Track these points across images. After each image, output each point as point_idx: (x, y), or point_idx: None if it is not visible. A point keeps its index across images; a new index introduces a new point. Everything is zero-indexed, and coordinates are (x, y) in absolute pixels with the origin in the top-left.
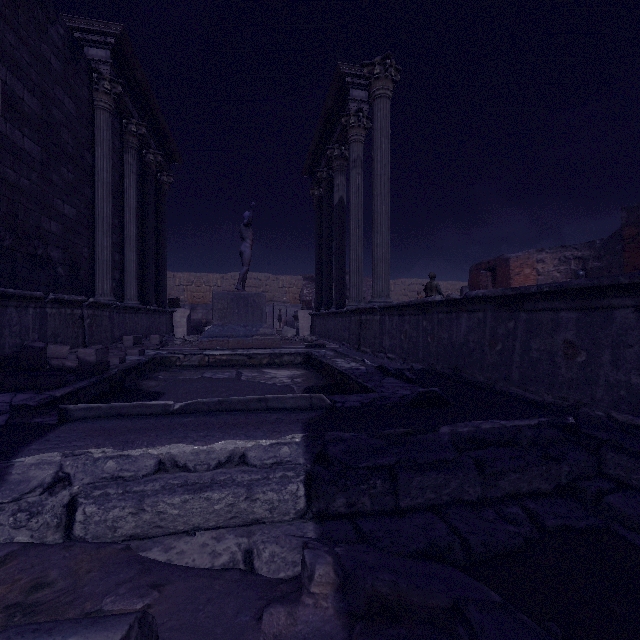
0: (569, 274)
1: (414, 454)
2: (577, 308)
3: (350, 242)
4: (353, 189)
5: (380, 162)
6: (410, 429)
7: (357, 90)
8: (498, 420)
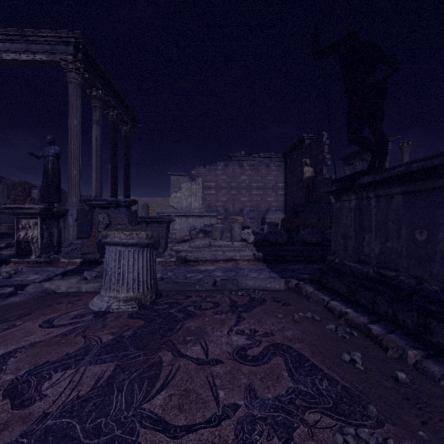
0: None
1: None
2: None
3: None
4: None
5: None
6: None
7: None
8: None
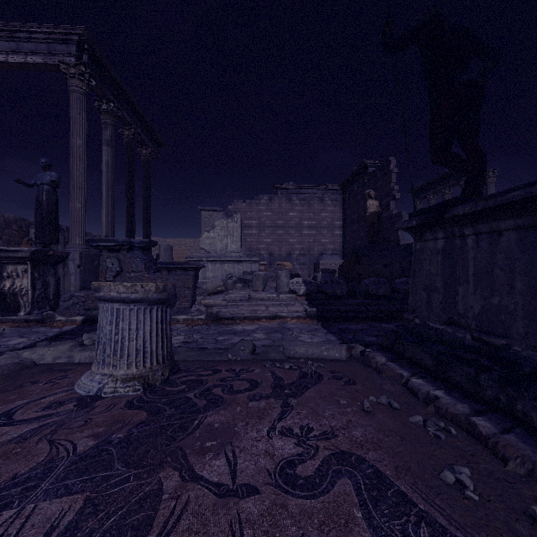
0: None
1: None
2: None
3: None
4: None
5: None
6: None
7: None
8: None
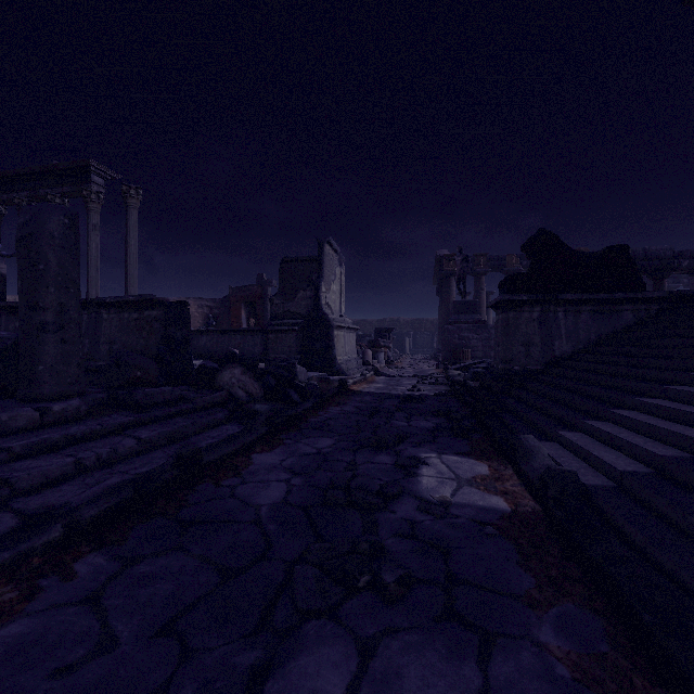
0: (204, 315)
1: None
2: (241, 334)
3: (90, 282)
4: (93, 245)
5: (134, 246)
6: None
7: (97, 176)
8: None
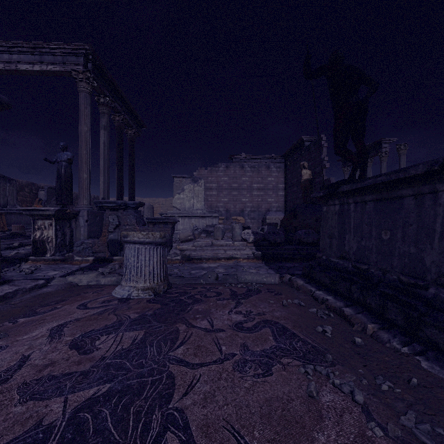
0: None
1: None
2: None
3: None
4: None
5: None
6: None
7: (385, 144)
8: None
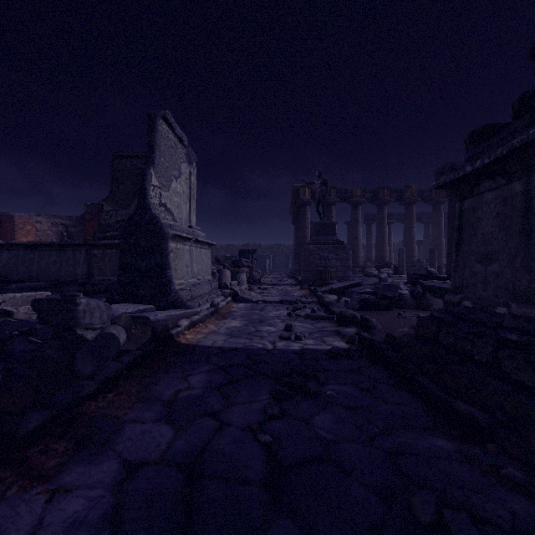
0: (58, 233)
1: (5, 291)
2: (57, 250)
3: None
4: None
5: None
6: (2, 285)
7: None
8: (32, 282)
